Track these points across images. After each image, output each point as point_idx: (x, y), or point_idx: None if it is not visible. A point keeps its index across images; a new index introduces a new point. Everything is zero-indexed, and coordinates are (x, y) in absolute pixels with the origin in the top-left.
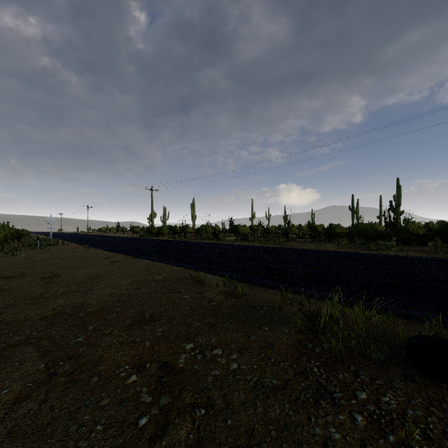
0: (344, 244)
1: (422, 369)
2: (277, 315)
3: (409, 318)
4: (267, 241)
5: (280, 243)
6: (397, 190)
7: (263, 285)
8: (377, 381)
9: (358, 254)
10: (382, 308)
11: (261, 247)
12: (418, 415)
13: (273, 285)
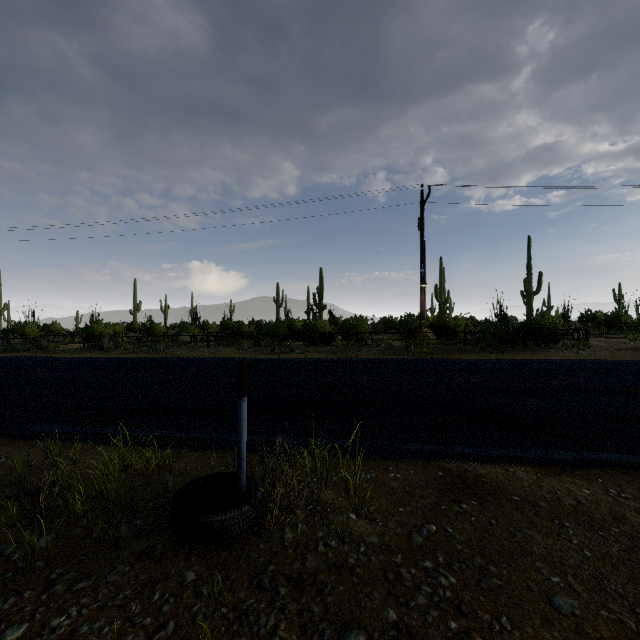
0: (246, 348)
1: (174, 532)
2: (4, 496)
3: (227, 448)
4: (138, 349)
5: (158, 350)
6: (320, 281)
7: (32, 436)
8: (81, 583)
9: (254, 360)
10: (206, 439)
11: (118, 359)
12: (94, 629)
13: (55, 433)
